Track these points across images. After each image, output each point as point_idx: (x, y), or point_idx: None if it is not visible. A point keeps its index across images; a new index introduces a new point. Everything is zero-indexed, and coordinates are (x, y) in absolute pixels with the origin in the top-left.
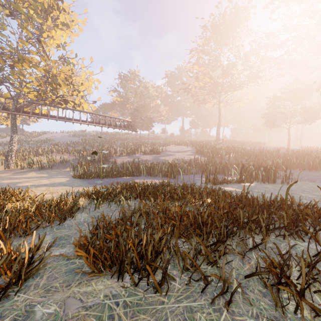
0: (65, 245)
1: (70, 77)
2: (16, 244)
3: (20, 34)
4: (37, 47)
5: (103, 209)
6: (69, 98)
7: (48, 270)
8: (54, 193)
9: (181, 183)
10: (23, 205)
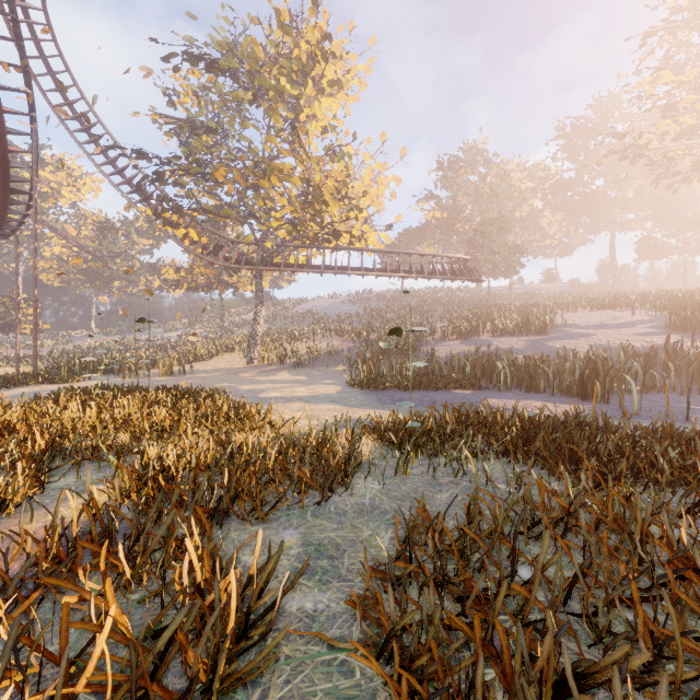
0: (328, 579)
1: (344, 184)
2: (235, 537)
3: (268, 128)
4: (291, 141)
5: (415, 477)
6: (342, 226)
7: (282, 670)
8: (314, 418)
9: (636, 419)
10: (257, 442)
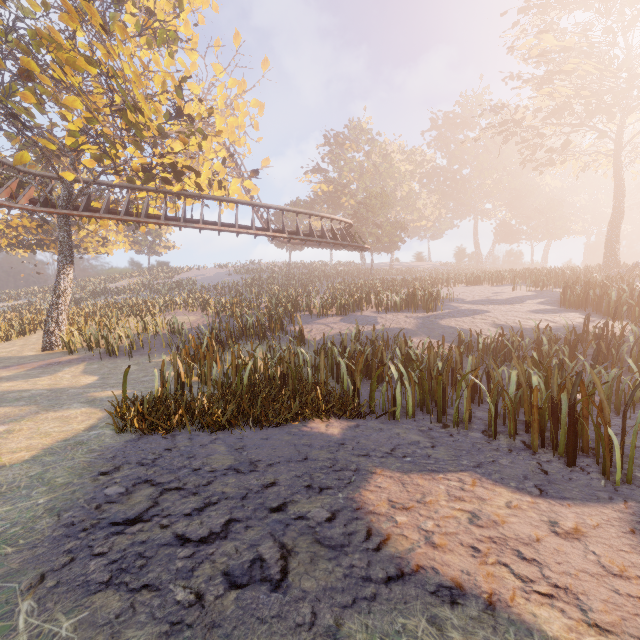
0: None
1: (178, 93)
2: None
3: None
4: None
5: None
6: (190, 164)
7: None
8: None
9: None
10: None
